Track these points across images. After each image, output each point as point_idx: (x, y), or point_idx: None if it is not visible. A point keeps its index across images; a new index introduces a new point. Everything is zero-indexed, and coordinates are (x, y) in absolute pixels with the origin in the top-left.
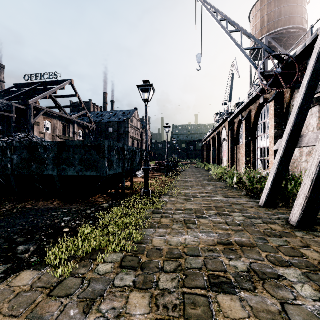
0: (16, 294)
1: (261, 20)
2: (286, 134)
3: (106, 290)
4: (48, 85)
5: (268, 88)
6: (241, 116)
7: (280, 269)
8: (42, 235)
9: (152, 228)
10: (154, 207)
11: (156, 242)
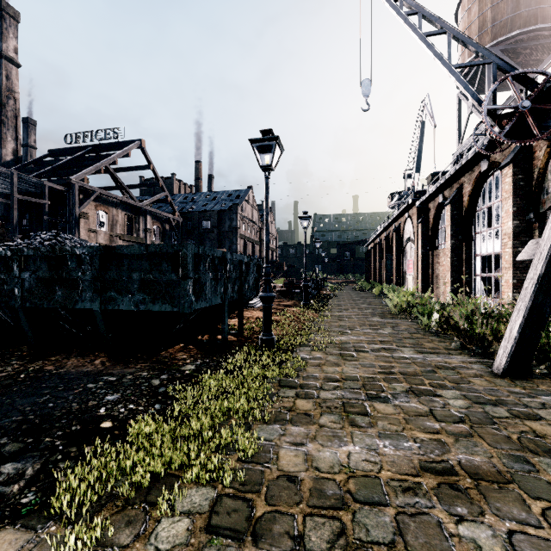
0: None
1: (479, 18)
2: (550, 229)
3: None
4: (103, 150)
5: (503, 139)
6: (441, 196)
7: None
8: (56, 436)
9: (279, 423)
10: (281, 372)
11: (287, 459)
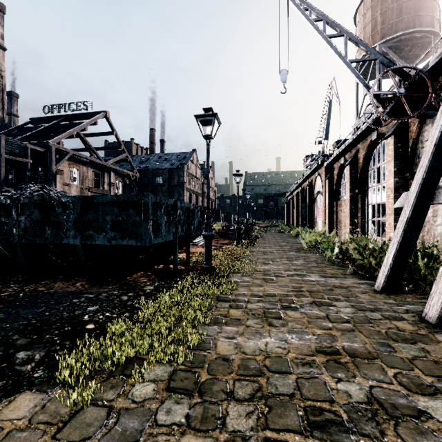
0: (4, 434)
1: (372, 21)
2: (415, 184)
3: (144, 431)
4: (75, 119)
5: (385, 117)
6: (343, 159)
7: (419, 399)
8: (54, 334)
9: (217, 325)
10: (219, 291)
11: (222, 347)
